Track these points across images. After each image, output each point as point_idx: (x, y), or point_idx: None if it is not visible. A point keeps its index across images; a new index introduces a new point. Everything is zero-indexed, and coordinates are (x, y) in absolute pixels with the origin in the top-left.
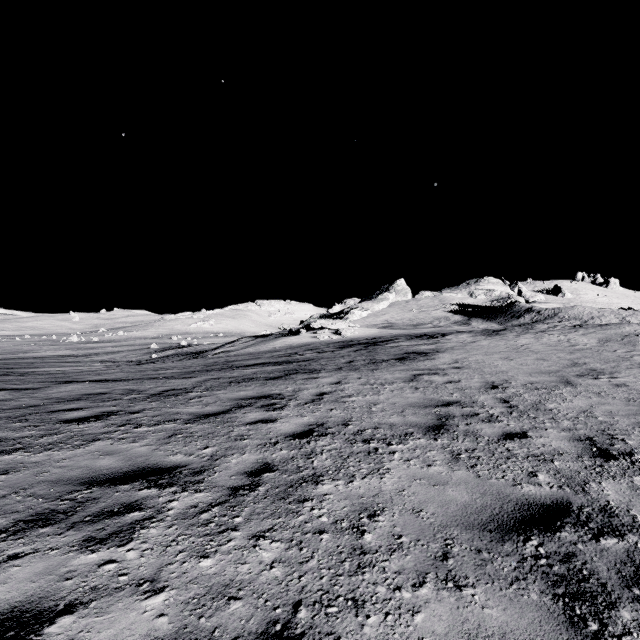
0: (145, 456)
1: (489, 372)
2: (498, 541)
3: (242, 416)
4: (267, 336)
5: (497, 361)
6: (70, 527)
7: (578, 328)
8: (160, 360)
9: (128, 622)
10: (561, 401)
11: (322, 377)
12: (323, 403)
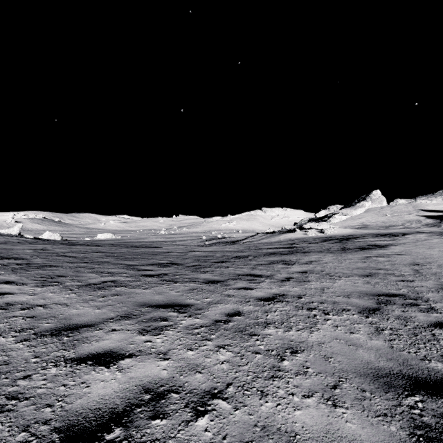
0: (249, 272)
1: (421, 258)
2: (368, 296)
3: (276, 266)
4: (274, 233)
5: (434, 252)
6: (243, 280)
7: None
8: (213, 245)
9: (269, 291)
10: None
11: (311, 255)
12: (311, 264)
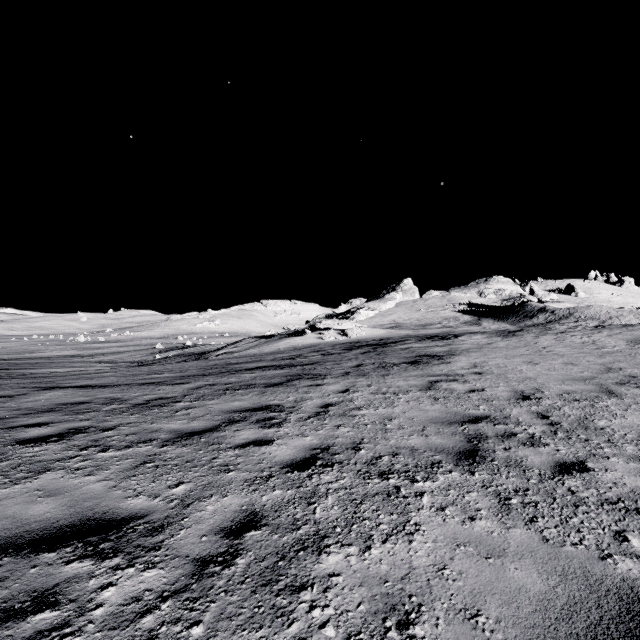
0: (96, 498)
1: (515, 379)
2: None
3: (232, 435)
4: (271, 337)
5: (520, 365)
6: None
7: (601, 329)
8: (162, 361)
9: None
10: (611, 417)
11: (328, 384)
12: (329, 417)
